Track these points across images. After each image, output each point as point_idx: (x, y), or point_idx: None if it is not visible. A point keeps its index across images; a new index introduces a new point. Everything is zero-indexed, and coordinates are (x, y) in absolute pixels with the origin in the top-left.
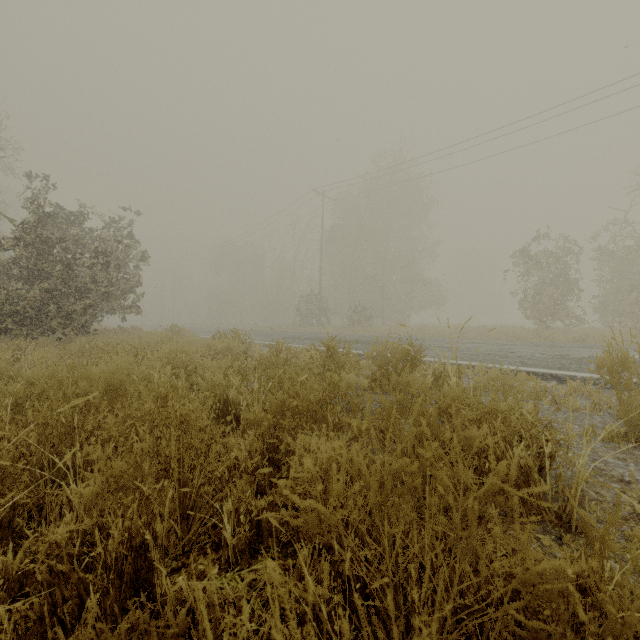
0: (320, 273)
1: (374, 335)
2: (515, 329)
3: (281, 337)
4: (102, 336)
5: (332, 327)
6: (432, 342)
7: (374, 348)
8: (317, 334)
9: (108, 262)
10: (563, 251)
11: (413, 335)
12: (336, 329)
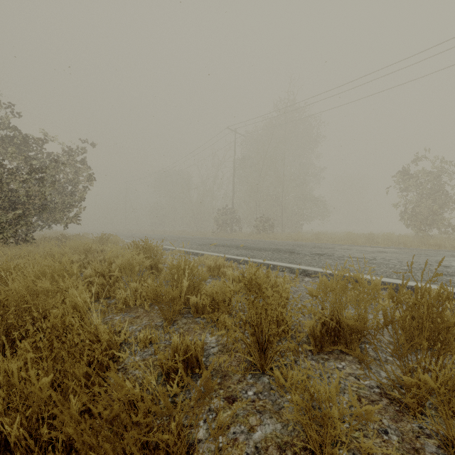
0: (233, 192)
1: (280, 242)
2: (402, 236)
3: (199, 244)
4: (40, 243)
5: (242, 234)
6: (341, 251)
7: (325, 282)
8: (231, 241)
9: (41, 177)
10: (439, 170)
11: (310, 241)
12: (245, 235)
